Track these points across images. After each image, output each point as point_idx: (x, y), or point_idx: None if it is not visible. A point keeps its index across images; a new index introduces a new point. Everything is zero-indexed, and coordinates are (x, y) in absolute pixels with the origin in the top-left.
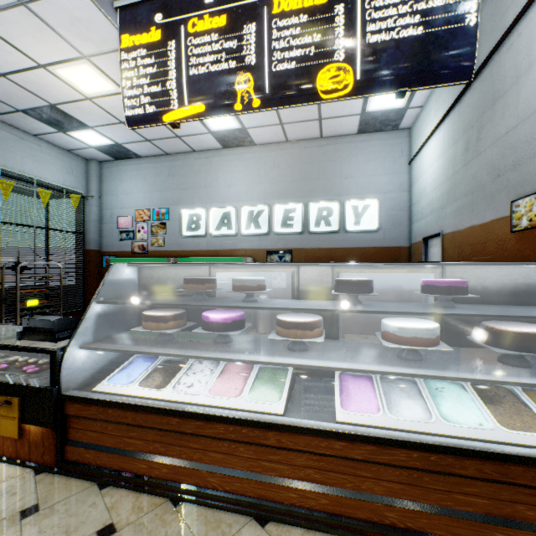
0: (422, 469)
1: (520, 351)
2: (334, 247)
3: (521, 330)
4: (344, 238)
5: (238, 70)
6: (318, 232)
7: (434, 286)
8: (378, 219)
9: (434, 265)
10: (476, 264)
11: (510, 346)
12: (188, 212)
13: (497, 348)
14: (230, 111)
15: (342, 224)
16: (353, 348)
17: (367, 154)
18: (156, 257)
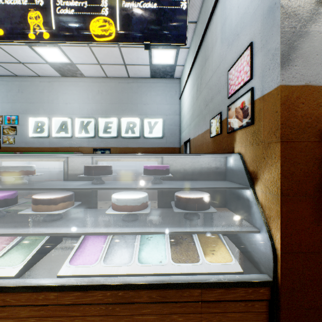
0: (114, 303)
1: (188, 210)
2: (137, 147)
3: (189, 196)
4: (143, 141)
5: (29, 7)
6: (127, 137)
7: (147, 170)
8: (162, 130)
9: (157, 156)
10: (177, 155)
11: (184, 207)
12: (34, 119)
13: (178, 209)
14: (26, 39)
15: (142, 132)
16: (98, 215)
17: (156, 91)
18: (7, 152)
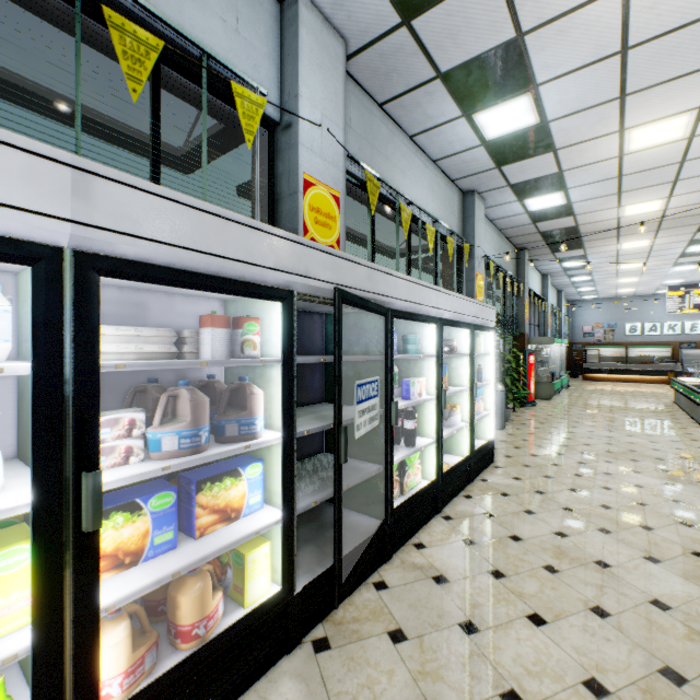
0: None
1: None
2: None
3: None
4: None
5: None
6: None
7: None
8: None
9: None
10: None
11: None
12: (628, 324)
13: None
14: None
15: None
16: None
17: None
18: (607, 345)
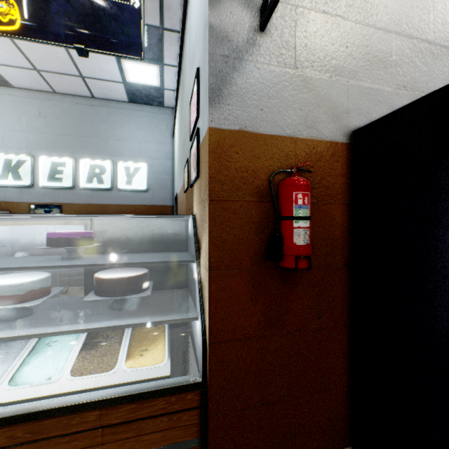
0: None
1: (107, 296)
2: (108, 203)
3: (109, 276)
4: (117, 195)
5: None
6: (91, 188)
7: (48, 238)
8: (147, 180)
9: (83, 218)
10: (108, 216)
11: (101, 292)
12: None
13: (94, 295)
14: None
15: (116, 182)
16: None
17: (138, 122)
18: None
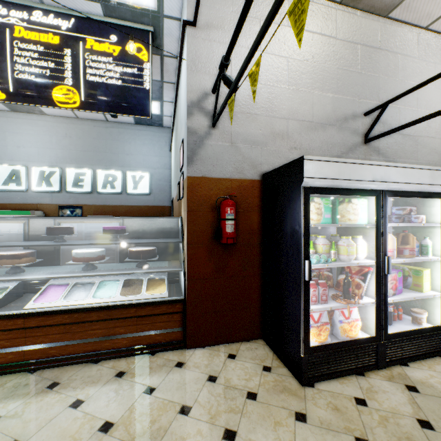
0: (71, 323)
1: (136, 259)
2: (118, 205)
3: (137, 249)
4: (126, 198)
5: None
6: (105, 193)
7: (104, 230)
8: (150, 186)
9: (118, 218)
10: (134, 218)
11: (133, 257)
12: None
13: (129, 259)
14: None
15: (125, 188)
16: (60, 269)
17: (143, 140)
18: None
